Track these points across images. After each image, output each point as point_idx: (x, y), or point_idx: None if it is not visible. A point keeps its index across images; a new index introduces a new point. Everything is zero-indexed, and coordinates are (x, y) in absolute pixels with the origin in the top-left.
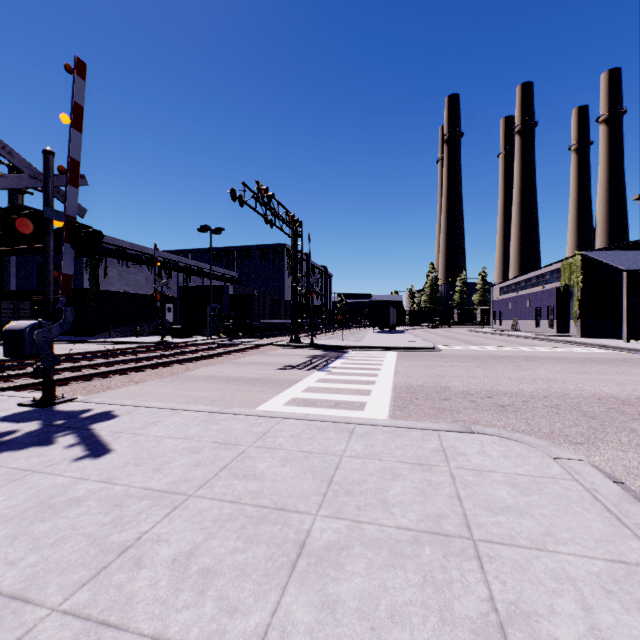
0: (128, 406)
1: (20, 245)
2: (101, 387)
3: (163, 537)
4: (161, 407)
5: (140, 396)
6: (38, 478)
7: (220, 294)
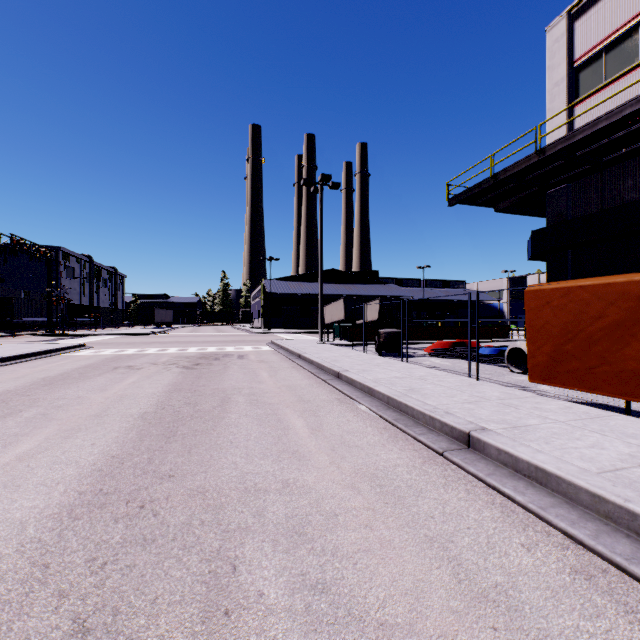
0: None
1: None
2: None
3: None
4: None
5: None
6: None
7: None
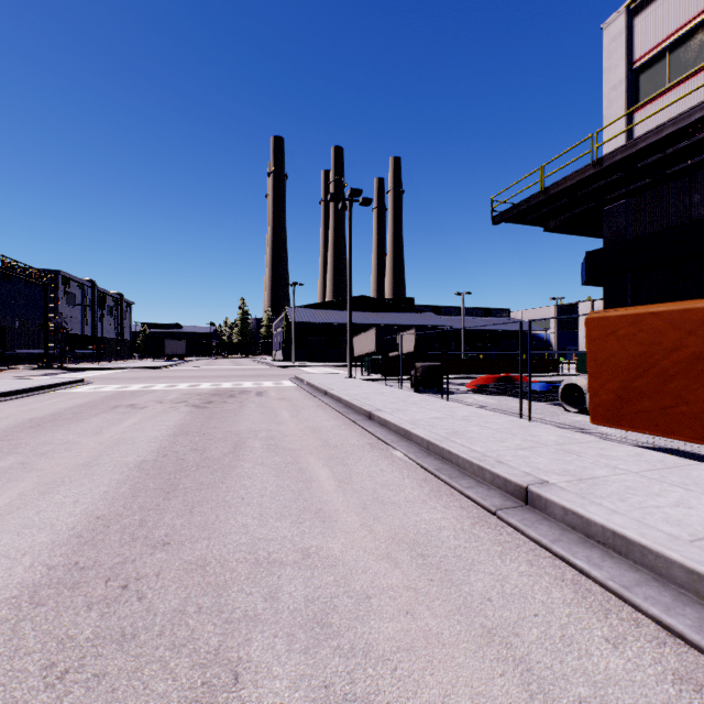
0: None
1: None
2: None
3: None
4: None
5: None
6: None
7: None
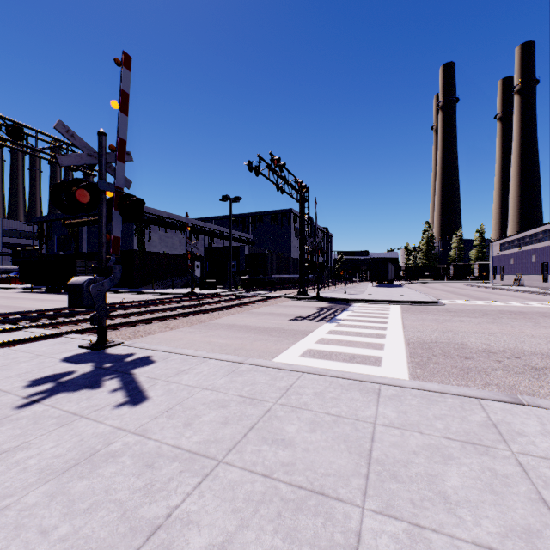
0: (164, 352)
1: (89, 217)
2: (143, 332)
3: (193, 517)
4: (191, 354)
5: (174, 341)
6: (83, 424)
7: (237, 253)
